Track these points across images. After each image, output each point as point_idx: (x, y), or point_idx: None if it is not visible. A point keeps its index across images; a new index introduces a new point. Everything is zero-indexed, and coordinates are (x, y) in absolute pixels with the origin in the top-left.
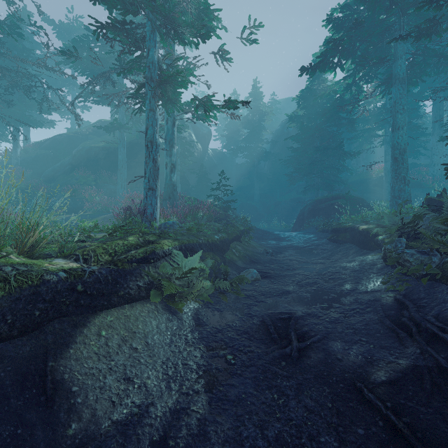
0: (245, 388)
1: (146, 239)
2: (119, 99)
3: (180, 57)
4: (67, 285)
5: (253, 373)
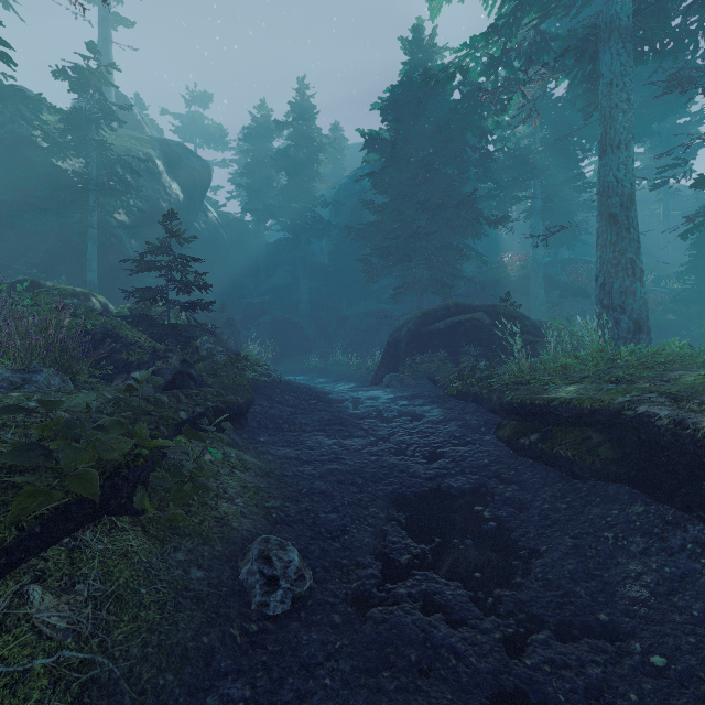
0: None
1: None
2: None
3: None
4: None
5: None
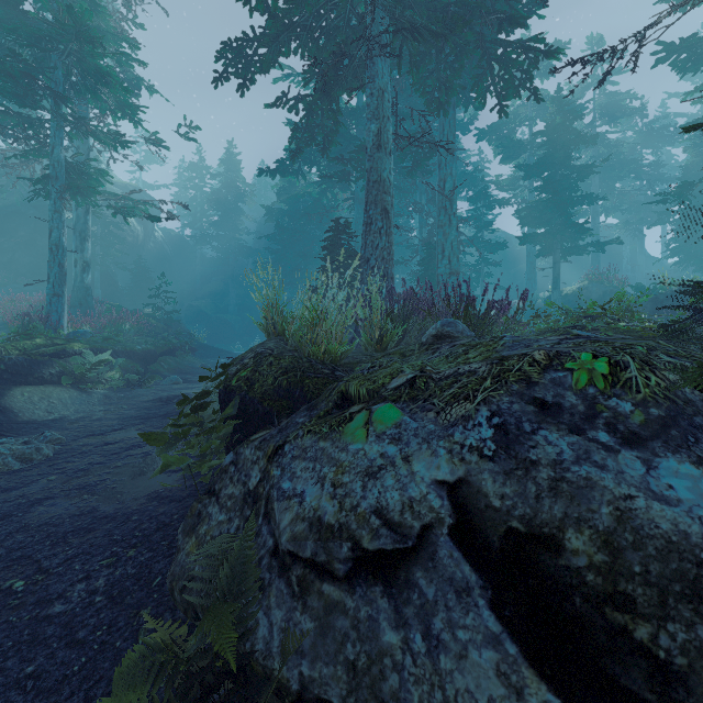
0: (130, 412)
1: (55, 342)
2: None
3: (95, 159)
4: None
5: (138, 409)
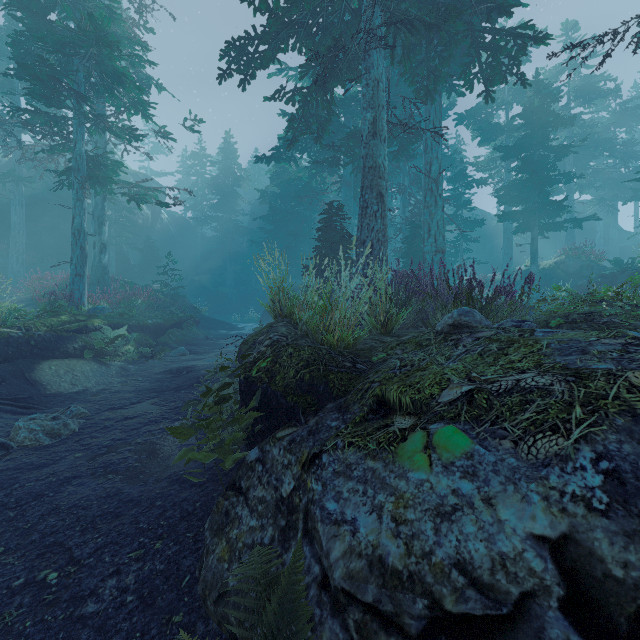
0: (144, 384)
1: (77, 318)
2: (23, 153)
3: (112, 152)
4: (25, 340)
5: (152, 381)
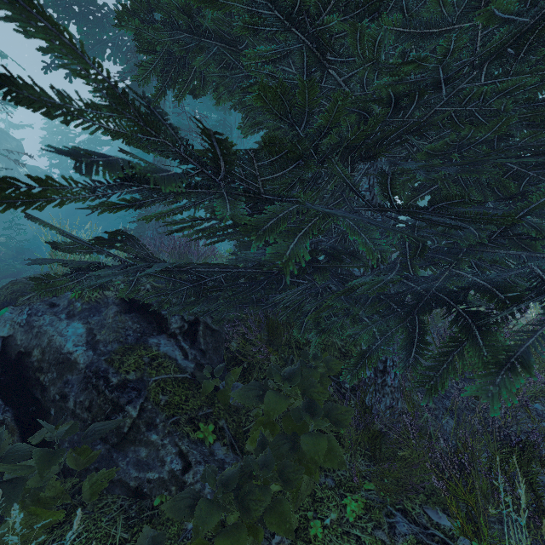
0: None
1: None
2: None
3: None
4: None
5: None
